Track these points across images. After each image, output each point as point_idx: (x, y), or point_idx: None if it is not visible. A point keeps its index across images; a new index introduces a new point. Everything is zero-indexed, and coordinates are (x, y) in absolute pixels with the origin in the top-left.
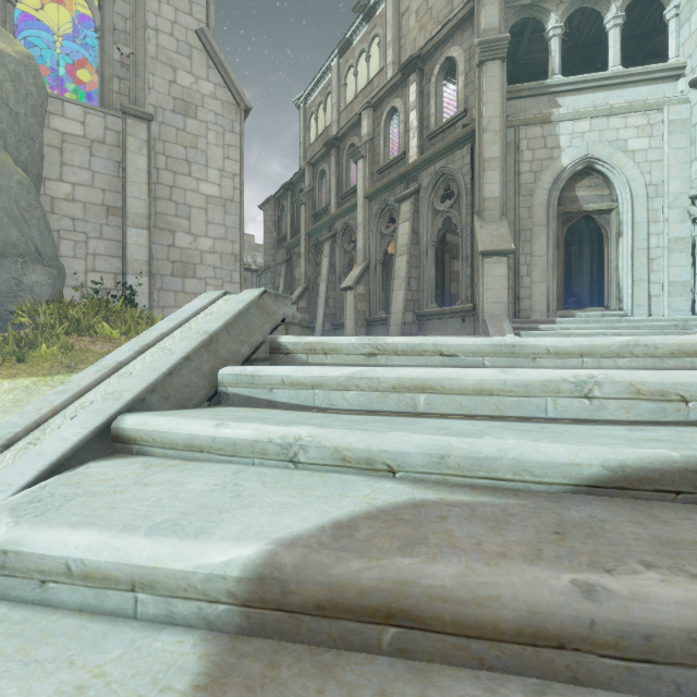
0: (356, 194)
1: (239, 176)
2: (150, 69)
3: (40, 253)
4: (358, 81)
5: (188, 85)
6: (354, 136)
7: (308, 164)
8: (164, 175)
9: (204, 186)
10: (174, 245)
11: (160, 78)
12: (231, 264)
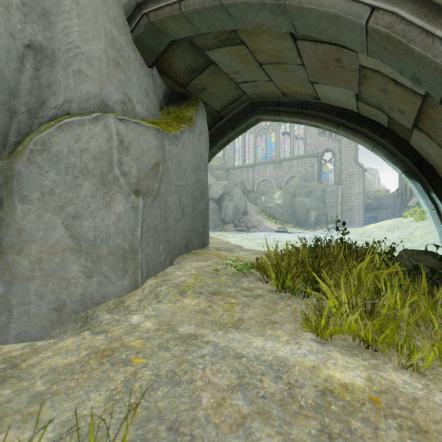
0: None
1: (363, 187)
2: (343, 172)
3: (324, 214)
4: None
5: (351, 171)
6: None
7: None
8: (346, 192)
9: (354, 191)
10: (348, 205)
11: (345, 173)
12: (361, 207)
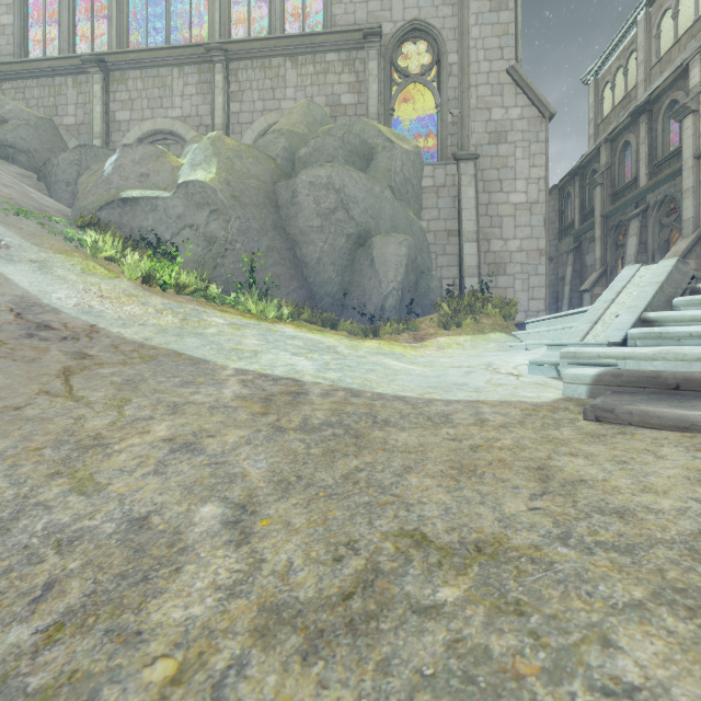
0: (679, 156)
1: (543, 179)
2: (472, 118)
3: (428, 269)
4: (679, 22)
5: (500, 117)
6: (676, 91)
7: (605, 141)
8: (482, 197)
9: (512, 197)
10: (489, 251)
11: (479, 122)
12: (536, 258)
